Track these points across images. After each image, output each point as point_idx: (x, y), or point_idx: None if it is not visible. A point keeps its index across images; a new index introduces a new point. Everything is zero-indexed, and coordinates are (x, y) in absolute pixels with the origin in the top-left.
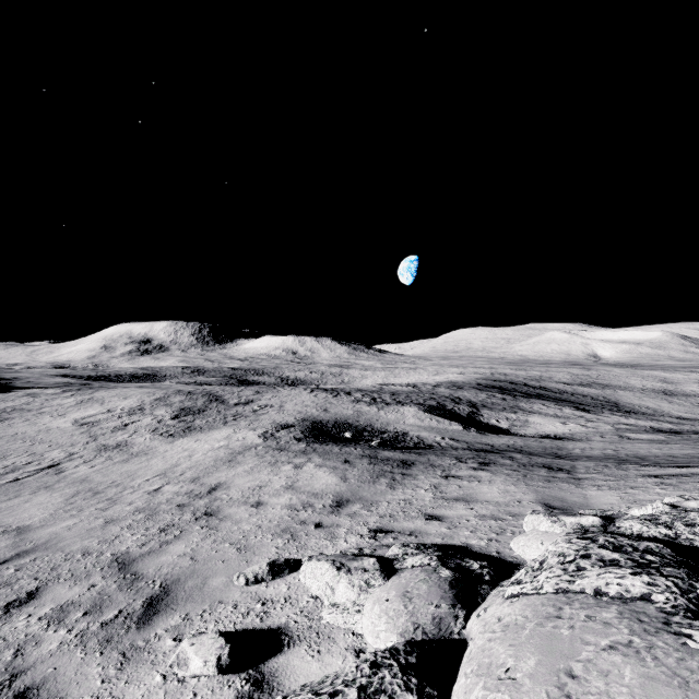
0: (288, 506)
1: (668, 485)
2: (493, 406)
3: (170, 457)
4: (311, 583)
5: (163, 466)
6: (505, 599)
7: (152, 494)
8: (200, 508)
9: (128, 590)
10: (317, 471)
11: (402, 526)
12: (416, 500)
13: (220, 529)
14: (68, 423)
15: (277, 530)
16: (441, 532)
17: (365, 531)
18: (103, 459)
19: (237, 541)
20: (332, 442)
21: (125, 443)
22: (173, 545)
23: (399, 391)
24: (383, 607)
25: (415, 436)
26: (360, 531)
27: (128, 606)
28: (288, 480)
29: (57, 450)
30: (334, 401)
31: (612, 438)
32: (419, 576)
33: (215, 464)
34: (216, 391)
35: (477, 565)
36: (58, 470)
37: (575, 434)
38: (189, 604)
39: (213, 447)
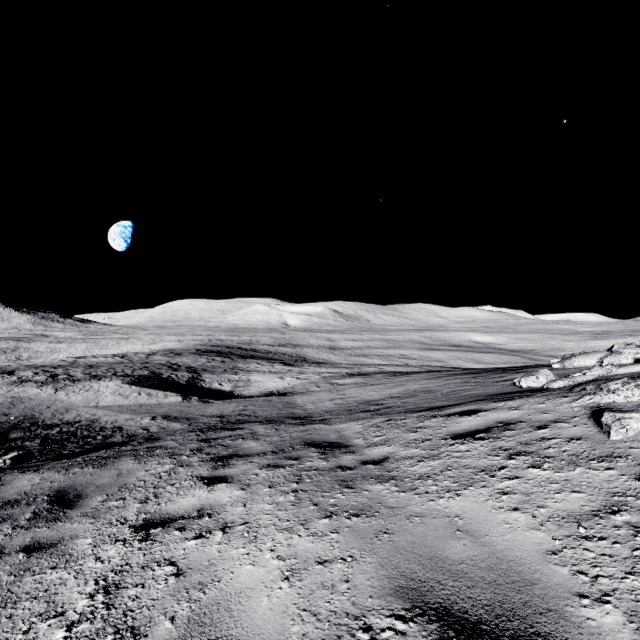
0: None
1: (525, 454)
2: (214, 369)
3: None
4: None
5: None
6: None
7: None
8: None
9: None
10: None
11: None
12: None
13: None
14: None
15: None
16: None
17: None
18: None
19: None
20: None
21: None
22: None
23: (100, 363)
24: None
25: (110, 423)
26: None
27: None
28: None
29: None
30: None
31: (326, 386)
32: None
33: None
34: None
35: None
36: None
37: (295, 387)
38: None
39: None
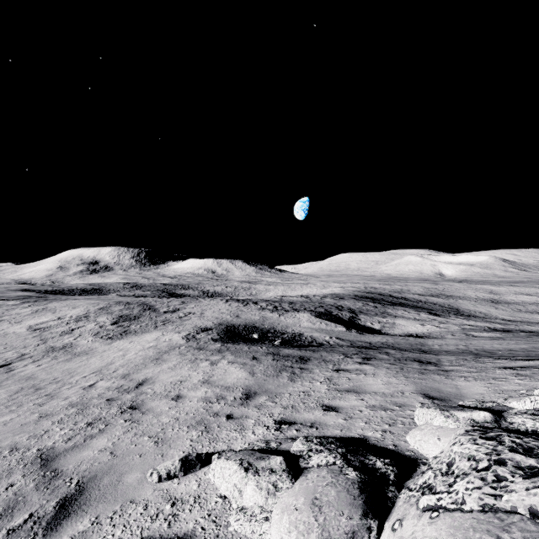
0: (204, 398)
1: (524, 376)
2: (367, 312)
3: (107, 356)
4: (220, 483)
5: (99, 364)
6: (420, 510)
7: (86, 389)
8: (126, 402)
9: (44, 489)
10: (229, 367)
11: (303, 418)
12: (314, 392)
13: (141, 422)
14: (23, 328)
15: (193, 422)
16: (339, 423)
17: (270, 422)
18: (49, 358)
19: (156, 434)
20: (242, 342)
21: (70, 345)
22: (96, 439)
23: (295, 301)
24: (293, 519)
25: (309, 336)
26: (267, 422)
27: (40, 509)
28: (205, 375)
29: (10, 351)
30: (244, 309)
31: (460, 336)
32: (327, 478)
33: (144, 362)
34: (150, 302)
35: (380, 462)
36: (9, 369)
37: (431, 333)
38: (101, 505)
39: (144, 347)
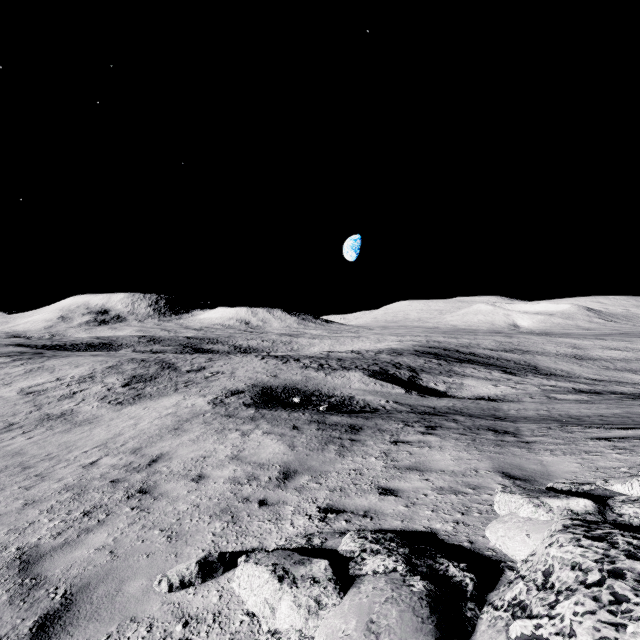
0: (232, 479)
1: (624, 449)
2: (430, 371)
3: (115, 425)
4: (247, 596)
5: (105, 436)
6: None
7: (87, 467)
8: (135, 484)
9: (20, 603)
10: (264, 438)
11: (355, 504)
12: (367, 470)
13: (152, 510)
14: (13, 392)
15: (217, 510)
16: (399, 512)
17: (314, 510)
18: (43, 429)
19: (169, 526)
20: (281, 408)
21: (70, 412)
22: (93, 534)
23: (344, 357)
24: None
25: (361, 400)
26: (309, 510)
27: (11, 631)
28: (234, 448)
29: None
30: (284, 367)
31: (541, 399)
32: (385, 591)
33: (160, 433)
34: (170, 359)
35: (454, 568)
36: None
37: (506, 395)
38: (92, 625)
39: (160, 414)
